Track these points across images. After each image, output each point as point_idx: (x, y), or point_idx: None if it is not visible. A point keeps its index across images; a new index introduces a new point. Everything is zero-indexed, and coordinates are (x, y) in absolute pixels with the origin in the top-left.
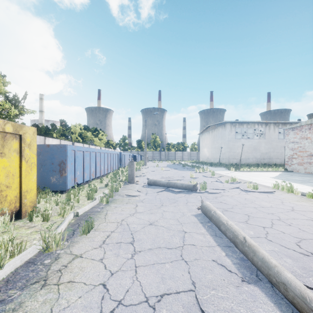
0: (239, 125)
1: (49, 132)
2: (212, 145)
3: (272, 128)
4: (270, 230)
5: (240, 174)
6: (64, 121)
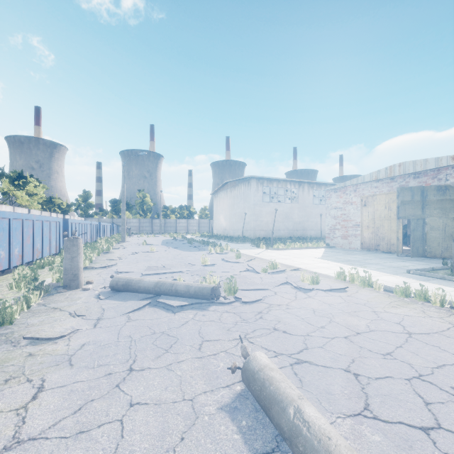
0: (268, 183)
1: None
2: (232, 211)
3: (306, 189)
4: (451, 446)
5: (276, 254)
6: None
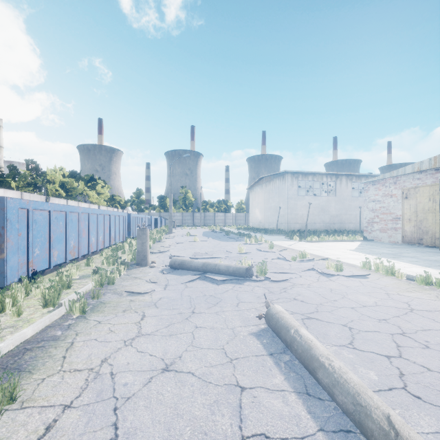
0: (303, 177)
1: (3, 179)
2: (267, 205)
3: (344, 182)
4: (402, 365)
5: (309, 245)
6: (34, 161)
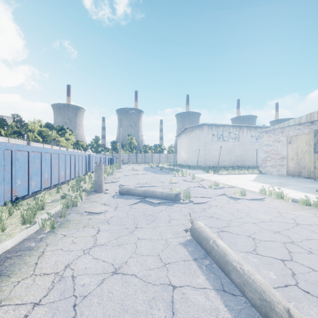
0: (216, 128)
1: None
2: (190, 148)
3: (245, 131)
4: (293, 266)
5: (220, 177)
6: (19, 115)
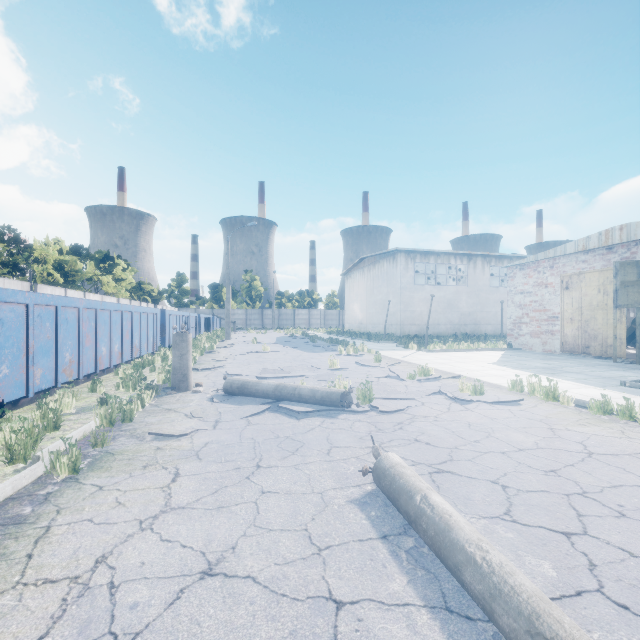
0: (422, 258)
1: None
2: (371, 298)
3: (479, 266)
4: (590, 548)
5: (431, 357)
6: (13, 229)
